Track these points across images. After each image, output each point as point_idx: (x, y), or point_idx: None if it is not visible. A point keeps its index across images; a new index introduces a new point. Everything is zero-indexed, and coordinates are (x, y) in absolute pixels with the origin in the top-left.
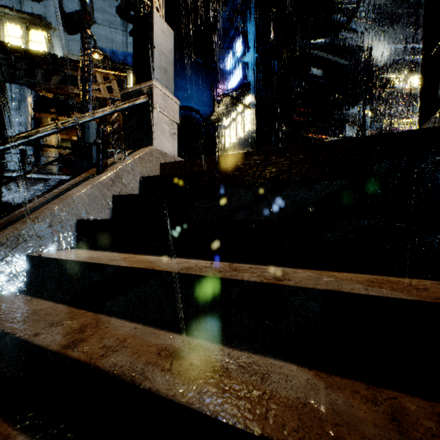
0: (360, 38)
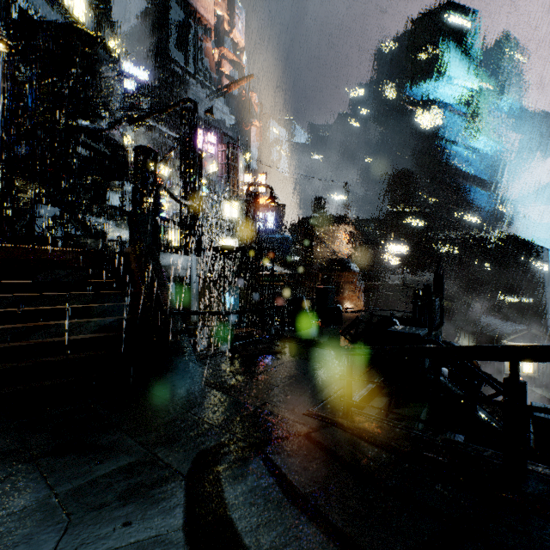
0: (118, 135)
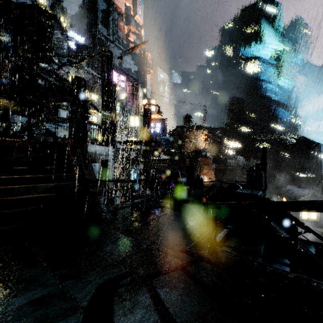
0: (65, 73)
